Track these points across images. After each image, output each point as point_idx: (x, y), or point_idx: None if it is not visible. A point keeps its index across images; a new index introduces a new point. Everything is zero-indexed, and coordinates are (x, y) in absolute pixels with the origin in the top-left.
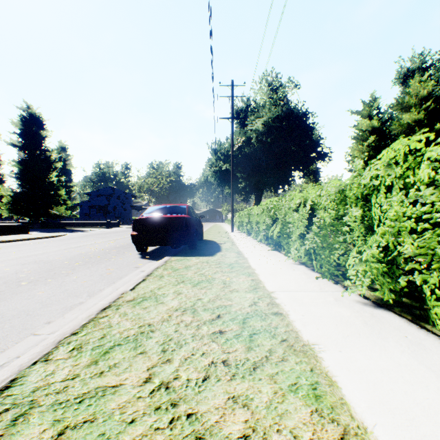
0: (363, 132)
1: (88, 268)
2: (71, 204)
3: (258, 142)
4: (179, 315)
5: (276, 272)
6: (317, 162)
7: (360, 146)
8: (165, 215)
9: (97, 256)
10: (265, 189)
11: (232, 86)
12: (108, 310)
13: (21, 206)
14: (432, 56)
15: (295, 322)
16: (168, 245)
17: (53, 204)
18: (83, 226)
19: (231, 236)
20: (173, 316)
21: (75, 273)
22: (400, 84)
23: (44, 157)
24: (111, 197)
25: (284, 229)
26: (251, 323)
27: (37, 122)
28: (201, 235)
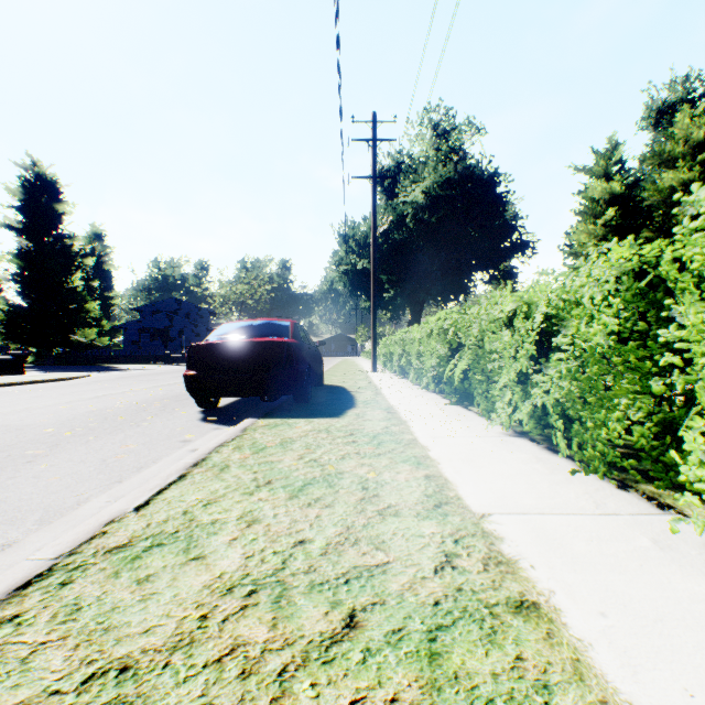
0: (595, 202)
1: (85, 443)
2: (110, 326)
3: (416, 223)
4: (233, 614)
5: (474, 456)
6: (512, 257)
7: (591, 225)
8: (249, 338)
9: (118, 417)
10: (427, 301)
11: (373, 122)
12: (33, 590)
13: (22, 329)
14: (704, 80)
15: (598, 654)
16: (253, 395)
17: (77, 325)
18: (126, 362)
19: (372, 379)
20: (213, 621)
21: (50, 457)
22: (651, 128)
23: (61, 247)
24: (175, 315)
25: (480, 365)
26: (458, 660)
27: (49, 189)
28: (320, 376)
